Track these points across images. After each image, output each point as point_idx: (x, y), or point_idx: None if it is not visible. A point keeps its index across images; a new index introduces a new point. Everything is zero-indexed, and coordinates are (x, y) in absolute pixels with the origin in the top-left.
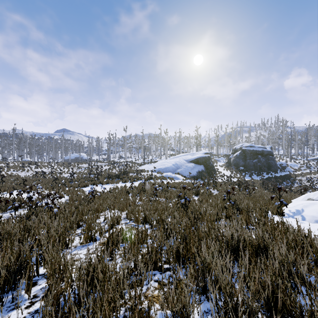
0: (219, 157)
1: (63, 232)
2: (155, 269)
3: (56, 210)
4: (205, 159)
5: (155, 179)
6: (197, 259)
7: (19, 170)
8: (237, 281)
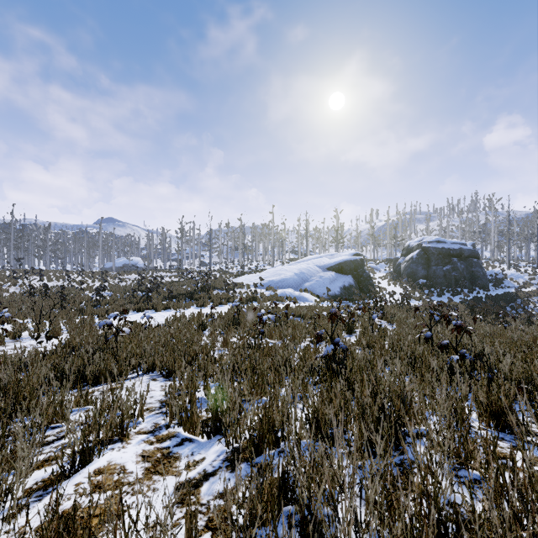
0: (377, 263)
1: None
2: None
3: None
4: (356, 265)
5: (261, 300)
6: None
7: (5, 284)
8: None
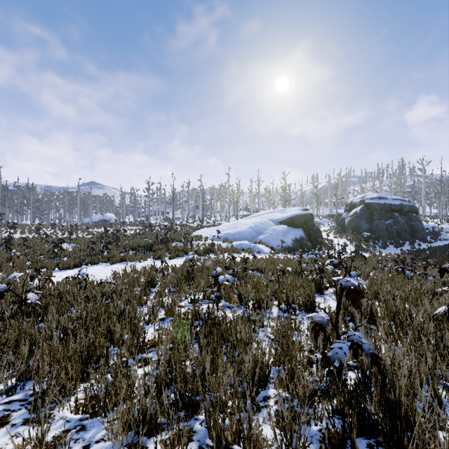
0: (321, 218)
1: None
2: None
3: None
4: (306, 219)
5: (218, 252)
6: None
7: None
8: None
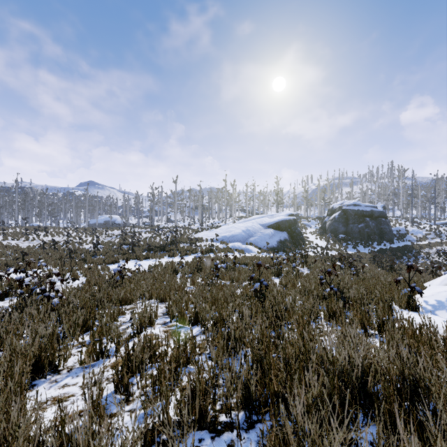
0: (309, 220)
1: (47, 345)
2: (202, 427)
3: (57, 301)
4: (290, 223)
5: (217, 251)
6: (287, 428)
7: (20, 239)
8: None
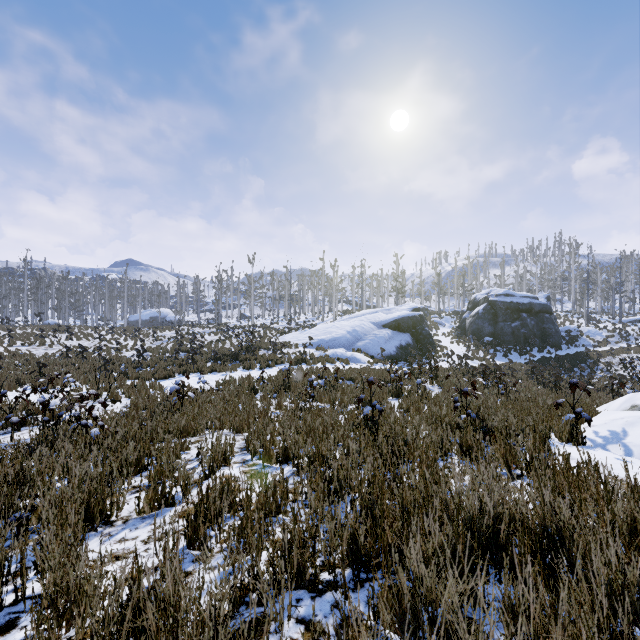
0: (443, 316)
1: (97, 489)
2: (300, 586)
3: (97, 432)
4: (415, 321)
5: (311, 361)
6: (400, 577)
7: (33, 344)
8: (498, 625)
